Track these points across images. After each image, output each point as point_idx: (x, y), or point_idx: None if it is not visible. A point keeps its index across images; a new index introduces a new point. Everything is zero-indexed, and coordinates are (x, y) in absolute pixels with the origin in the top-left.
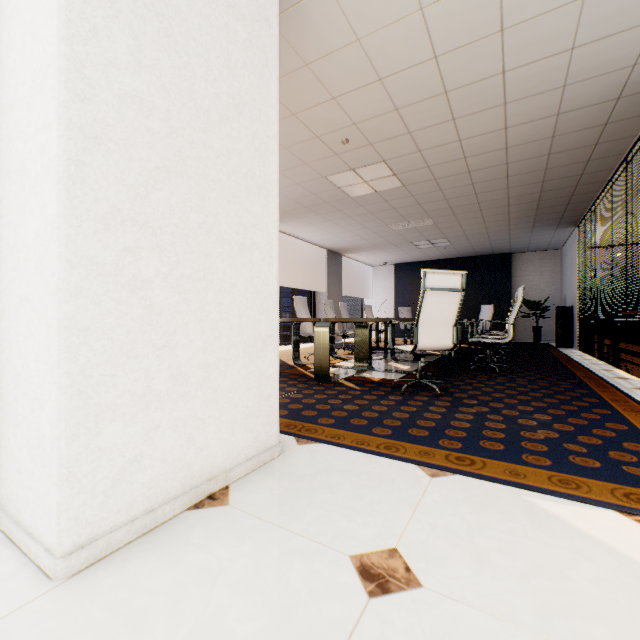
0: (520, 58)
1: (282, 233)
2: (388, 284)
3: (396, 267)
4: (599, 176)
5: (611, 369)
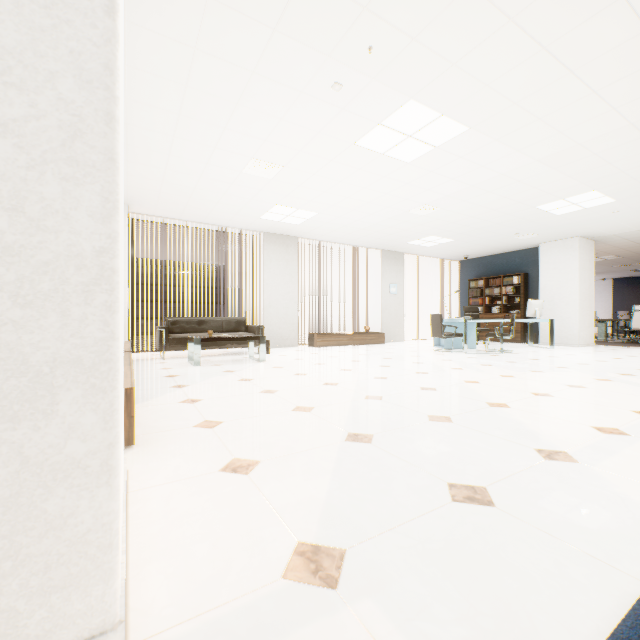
0: None
1: None
2: (606, 293)
3: (614, 281)
4: None
5: None
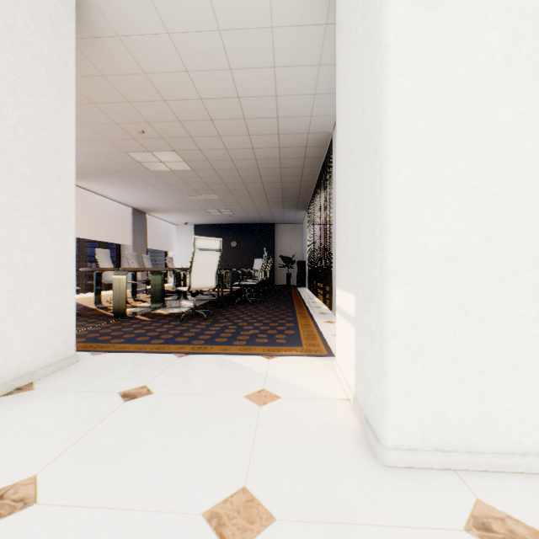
0: (252, 114)
1: (85, 189)
2: (189, 240)
3: (196, 227)
4: (310, 184)
5: (314, 298)
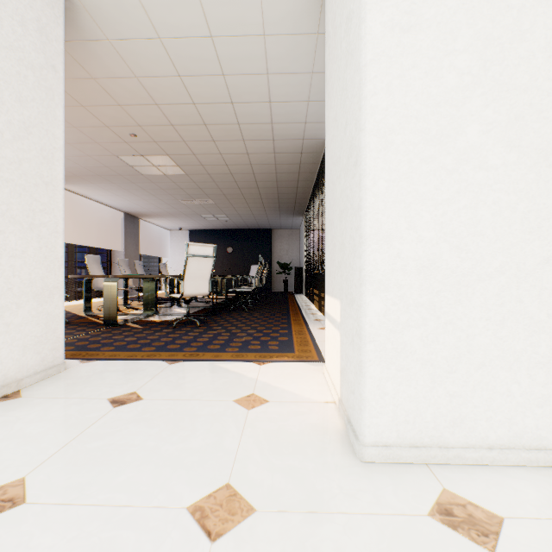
0: (246, 119)
1: (74, 193)
2: (184, 246)
3: (190, 232)
4: (306, 190)
5: (310, 305)
